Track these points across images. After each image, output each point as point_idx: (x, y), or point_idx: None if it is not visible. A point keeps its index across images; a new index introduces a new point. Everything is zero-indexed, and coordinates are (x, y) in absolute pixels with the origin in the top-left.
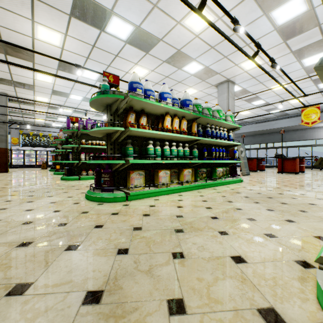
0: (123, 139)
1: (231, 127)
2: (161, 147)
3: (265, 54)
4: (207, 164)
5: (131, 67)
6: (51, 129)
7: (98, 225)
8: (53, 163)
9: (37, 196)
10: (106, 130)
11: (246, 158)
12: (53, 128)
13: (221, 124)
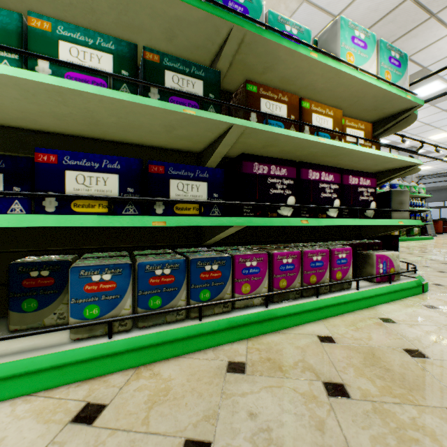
0: None
1: (423, 197)
2: None
3: None
4: None
5: None
6: None
7: None
8: None
9: None
10: None
11: (431, 220)
12: None
13: (416, 196)
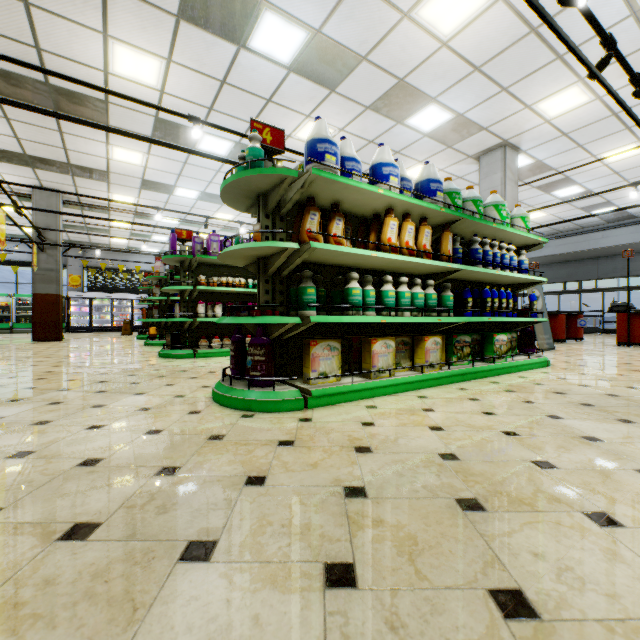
0: (293, 270)
1: (524, 244)
2: (375, 288)
3: (623, 65)
4: (468, 326)
5: (297, 124)
6: (140, 259)
7: (253, 477)
8: (143, 324)
9: (112, 392)
10: (258, 249)
11: (545, 312)
12: (143, 256)
13: (504, 235)
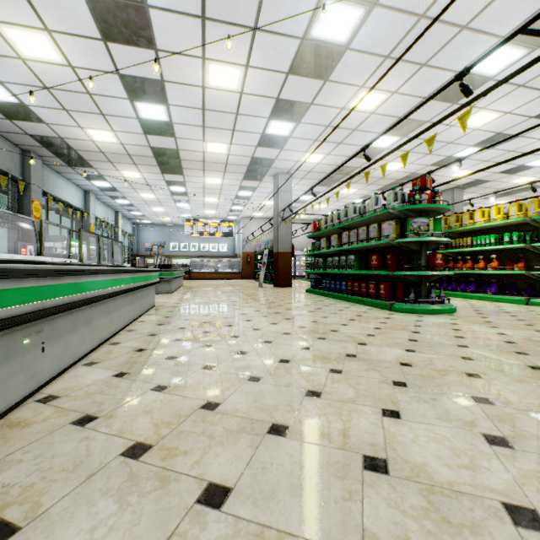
0: None
1: None
2: None
3: None
4: None
5: None
6: None
7: None
8: None
9: None
10: None
11: None
12: None
13: None
